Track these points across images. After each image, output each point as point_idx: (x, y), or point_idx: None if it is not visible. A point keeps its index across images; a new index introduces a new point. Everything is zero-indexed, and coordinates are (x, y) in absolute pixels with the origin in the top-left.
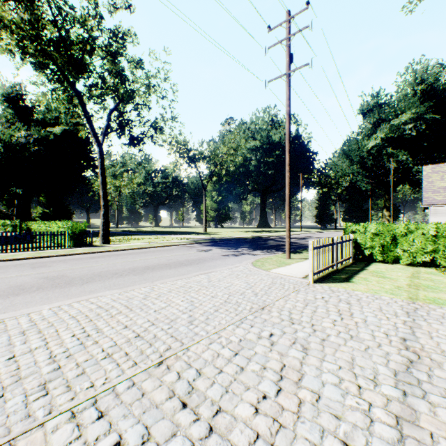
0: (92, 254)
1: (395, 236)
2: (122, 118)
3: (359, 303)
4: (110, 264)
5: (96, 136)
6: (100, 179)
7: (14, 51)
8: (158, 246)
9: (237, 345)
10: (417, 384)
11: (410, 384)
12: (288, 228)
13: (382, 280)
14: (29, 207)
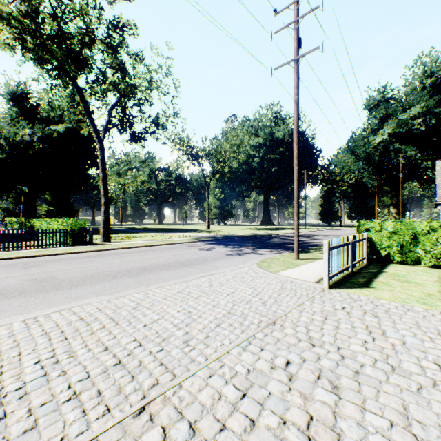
0: (90, 252)
1: (415, 235)
2: (123, 113)
3: (389, 316)
4: (106, 264)
5: (97, 132)
6: (101, 176)
7: (12, 45)
8: (159, 244)
9: (244, 379)
10: None
11: None
12: (296, 226)
13: (408, 285)
14: (34, 204)
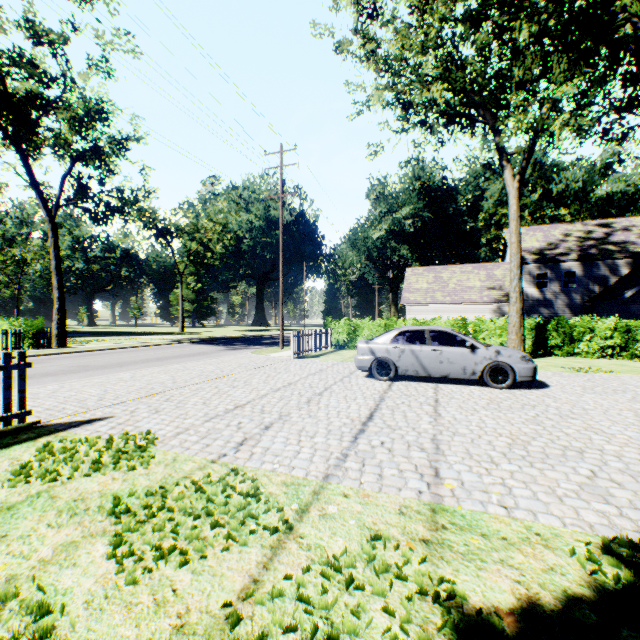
0: (69, 354)
1: (357, 329)
2: (85, 189)
3: (314, 363)
4: (116, 358)
5: (48, 209)
6: (54, 264)
7: None
8: (142, 345)
9: (250, 374)
10: (314, 374)
11: (312, 374)
12: (281, 324)
13: (338, 356)
14: None
